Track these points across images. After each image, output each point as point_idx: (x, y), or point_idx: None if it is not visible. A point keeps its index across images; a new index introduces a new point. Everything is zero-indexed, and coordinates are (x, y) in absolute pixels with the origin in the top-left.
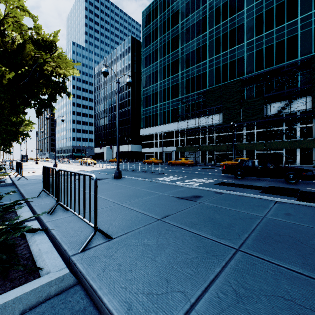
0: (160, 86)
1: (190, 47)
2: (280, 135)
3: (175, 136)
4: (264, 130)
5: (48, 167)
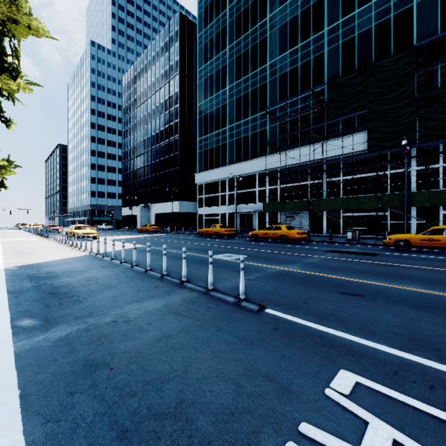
0: (230, 93)
1: (289, 11)
2: None
3: (259, 184)
4: None
5: None
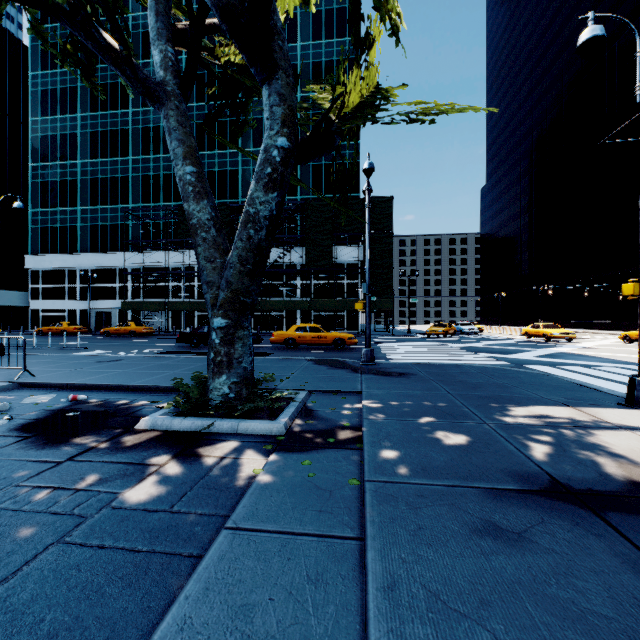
0: (83, 170)
1: (152, 118)
2: (276, 293)
3: (120, 279)
4: (263, 283)
5: None
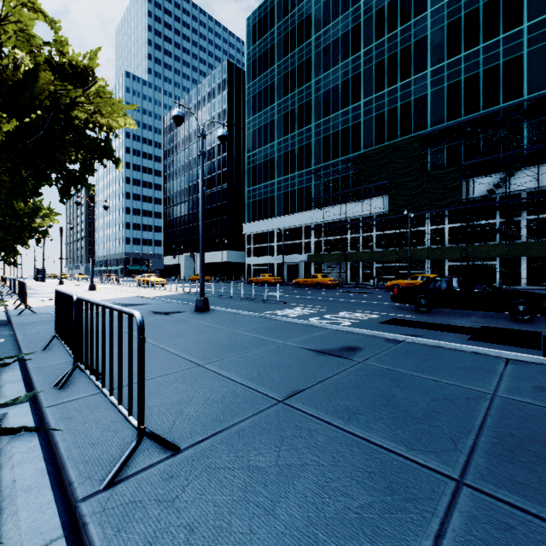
0: (278, 148)
1: (332, 79)
2: (491, 234)
3: (305, 236)
4: (462, 225)
5: (63, 292)
